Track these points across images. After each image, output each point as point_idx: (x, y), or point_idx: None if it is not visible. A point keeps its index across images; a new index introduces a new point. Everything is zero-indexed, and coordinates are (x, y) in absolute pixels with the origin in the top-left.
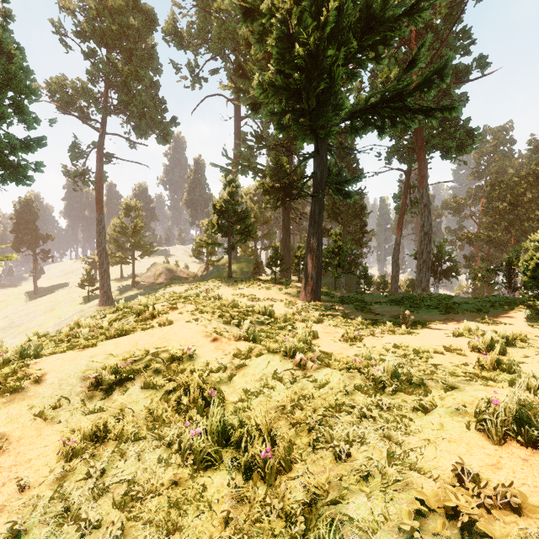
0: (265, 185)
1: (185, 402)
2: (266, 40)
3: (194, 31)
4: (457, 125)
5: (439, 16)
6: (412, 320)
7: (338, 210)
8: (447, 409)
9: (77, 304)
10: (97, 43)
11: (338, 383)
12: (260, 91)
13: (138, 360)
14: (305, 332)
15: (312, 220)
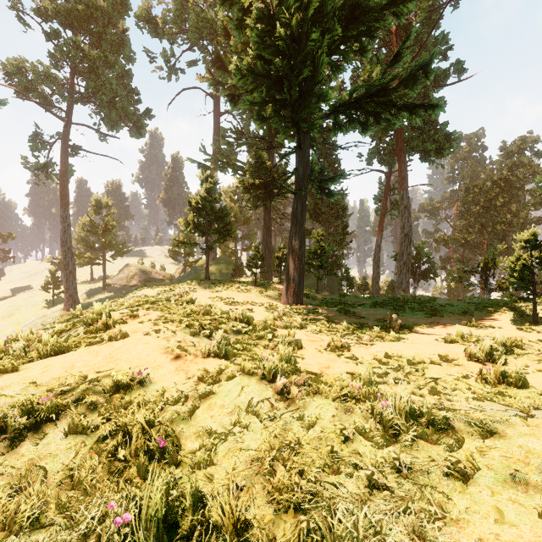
0: (245, 183)
1: (122, 457)
2: (246, 27)
3: (170, 18)
4: (436, 128)
5: (419, 19)
6: (399, 324)
7: (320, 211)
8: (496, 474)
9: (40, 308)
10: (61, 23)
11: (333, 422)
12: (238, 76)
13: (69, 390)
14: (287, 341)
15: (294, 218)
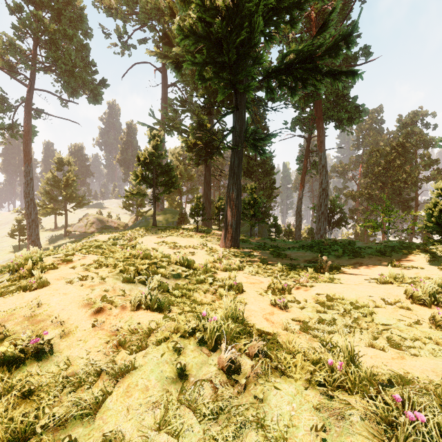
0: (188, 142)
1: None
2: (188, 1)
3: (123, 0)
4: (348, 100)
5: None
6: (329, 265)
7: (252, 169)
8: None
9: (7, 253)
10: None
11: (319, 441)
12: (181, 36)
13: None
14: (228, 284)
15: (232, 171)
